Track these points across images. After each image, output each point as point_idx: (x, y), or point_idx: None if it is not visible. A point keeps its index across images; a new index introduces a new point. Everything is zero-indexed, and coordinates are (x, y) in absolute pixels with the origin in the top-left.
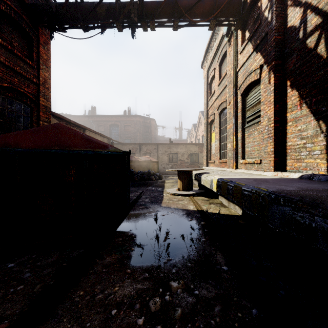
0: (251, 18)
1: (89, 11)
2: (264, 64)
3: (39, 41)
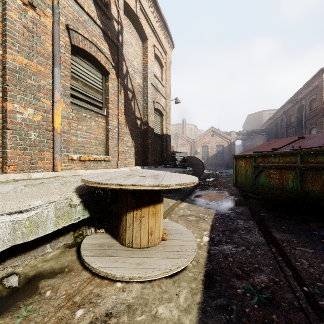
0: None
1: None
2: (113, 67)
3: None
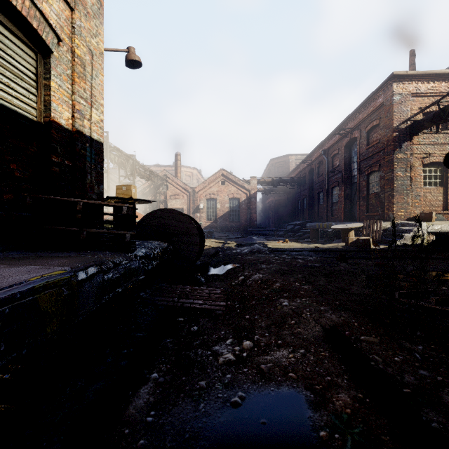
0: None
1: None
2: None
3: None
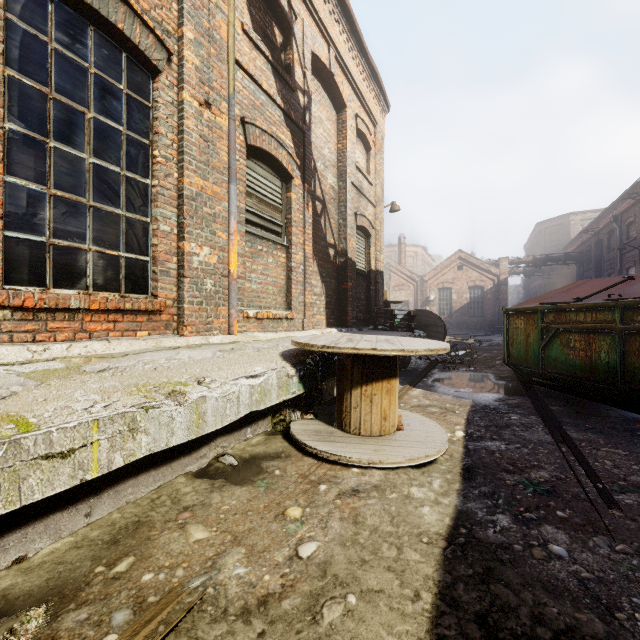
0: (258, 6)
1: None
2: (297, 167)
3: None
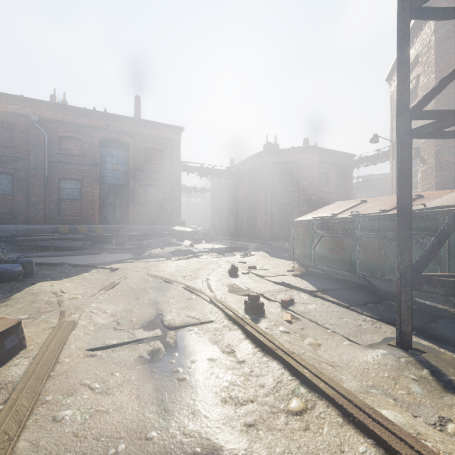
0: None
1: (367, 160)
2: None
3: (347, 175)
